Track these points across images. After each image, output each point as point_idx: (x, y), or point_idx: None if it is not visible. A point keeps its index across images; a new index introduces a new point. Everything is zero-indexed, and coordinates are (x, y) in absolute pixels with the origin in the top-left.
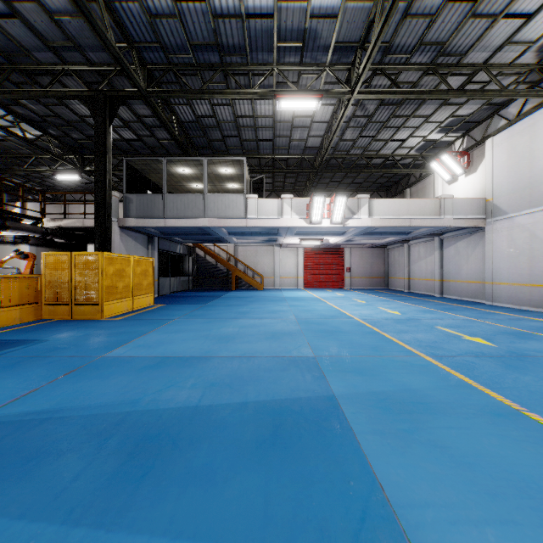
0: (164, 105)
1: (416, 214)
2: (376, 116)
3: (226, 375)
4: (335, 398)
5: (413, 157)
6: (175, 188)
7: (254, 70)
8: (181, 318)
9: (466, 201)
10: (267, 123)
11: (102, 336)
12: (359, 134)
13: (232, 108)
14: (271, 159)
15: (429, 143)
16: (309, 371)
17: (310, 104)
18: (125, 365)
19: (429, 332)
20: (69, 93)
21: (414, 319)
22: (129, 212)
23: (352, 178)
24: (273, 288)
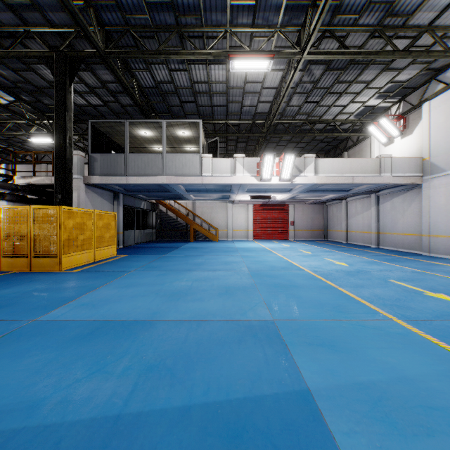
0: (125, 70)
1: (358, 172)
2: (321, 82)
3: (170, 351)
4: (311, 397)
5: (352, 122)
6: (138, 150)
7: (209, 33)
8: (138, 270)
9: (404, 160)
10: (221, 89)
11: (49, 292)
12: (304, 100)
13: (188, 73)
14: (225, 124)
15: (367, 109)
16: (270, 343)
17: (262, 65)
18: (54, 333)
19: (386, 286)
20: (31, 54)
21: (363, 271)
22: (94, 170)
23: (296, 143)
24: (226, 239)
